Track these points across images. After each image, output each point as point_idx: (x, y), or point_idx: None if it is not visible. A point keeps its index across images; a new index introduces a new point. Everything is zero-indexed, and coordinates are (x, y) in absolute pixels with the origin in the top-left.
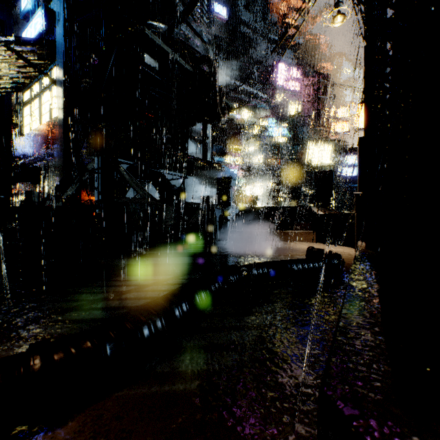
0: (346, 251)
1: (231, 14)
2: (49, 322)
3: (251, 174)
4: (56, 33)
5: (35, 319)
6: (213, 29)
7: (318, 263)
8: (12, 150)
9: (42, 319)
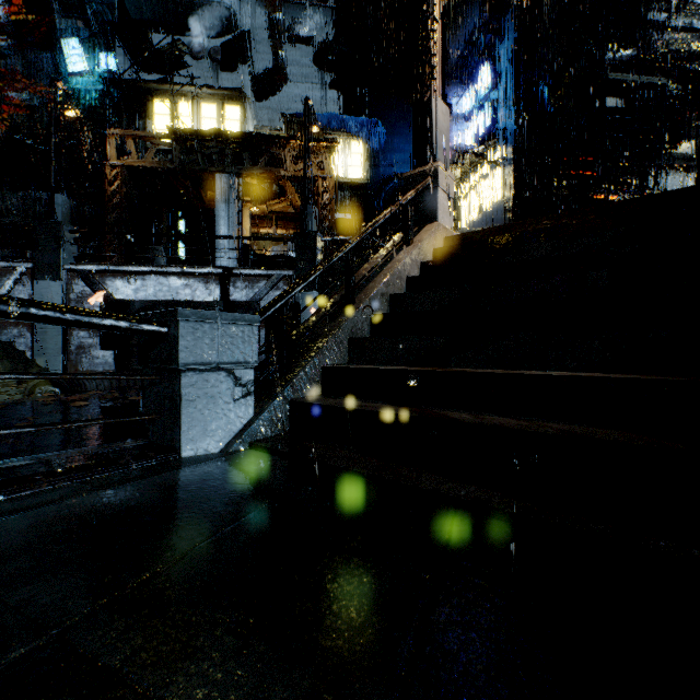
0: None
1: None
2: None
3: None
4: (501, 120)
5: None
6: None
7: None
8: None
9: None
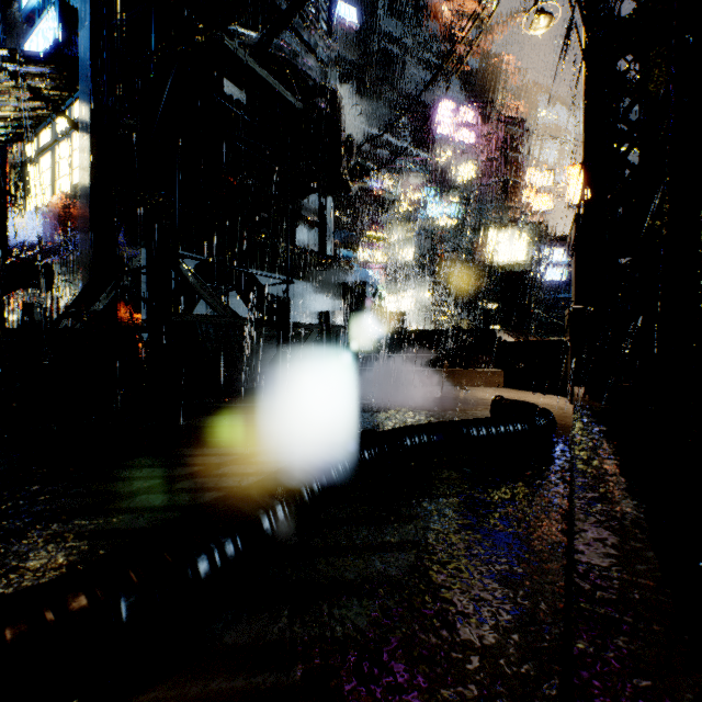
0: (554, 403)
1: (365, 22)
2: (37, 538)
3: (397, 278)
4: (78, 45)
5: (12, 531)
6: (336, 42)
7: (514, 426)
8: (7, 237)
9: (25, 531)
